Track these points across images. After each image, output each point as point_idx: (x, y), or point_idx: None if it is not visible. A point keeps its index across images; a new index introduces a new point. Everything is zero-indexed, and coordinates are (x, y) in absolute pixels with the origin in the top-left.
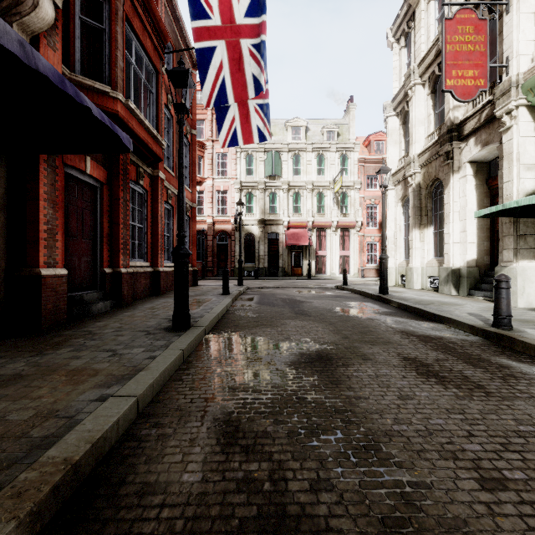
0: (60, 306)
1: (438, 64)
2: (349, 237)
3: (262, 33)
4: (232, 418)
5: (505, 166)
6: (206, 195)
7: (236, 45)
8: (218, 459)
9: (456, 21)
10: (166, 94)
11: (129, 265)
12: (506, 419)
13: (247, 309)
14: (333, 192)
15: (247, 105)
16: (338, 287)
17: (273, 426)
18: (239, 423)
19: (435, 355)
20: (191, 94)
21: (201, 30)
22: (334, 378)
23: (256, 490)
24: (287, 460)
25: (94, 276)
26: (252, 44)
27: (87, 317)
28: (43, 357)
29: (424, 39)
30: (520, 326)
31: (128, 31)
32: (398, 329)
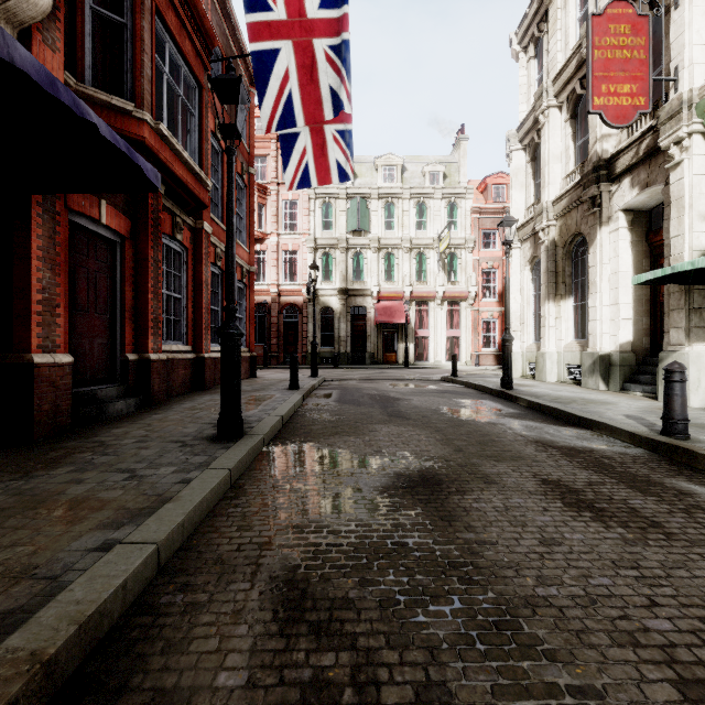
0: (62, 406)
1: (580, 80)
2: (460, 313)
3: (342, 31)
4: (298, 576)
5: (673, 215)
6: (270, 256)
7: (308, 48)
8: (274, 646)
9: (606, 17)
10: (214, 118)
11: (162, 349)
12: (701, 576)
13: (323, 410)
14: (437, 253)
15: (323, 133)
16: (446, 380)
17: (358, 590)
18: (307, 584)
19: (587, 476)
20: (249, 119)
21: (259, 27)
22: (446, 511)
23: (331, 702)
24: (379, 647)
25: (113, 364)
26: (330, 47)
27: (101, 421)
28: (29, 481)
29: (560, 46)
30: (699, 434)
31: (159, 28)
32: (530, 438)
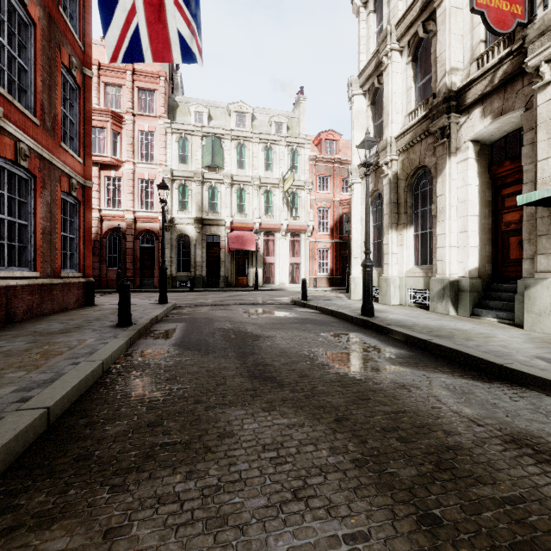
0: None
1: (423, 23)
2: (300, 243)
3: None
4: None
5: (541, 138)
6: (125, 183)
7: None
8: None
9: None
10: None
11: None
12: None
13: (151, 367)
14: (282, 191)
15: None
16: (297, 303)
17: None
18: None
19: None
20: (83, 13)
21: None
22: None
23: None
24: None
25: None
26: None
27: None
28: None
29: None
30: None
31: None
32: (494, 429)
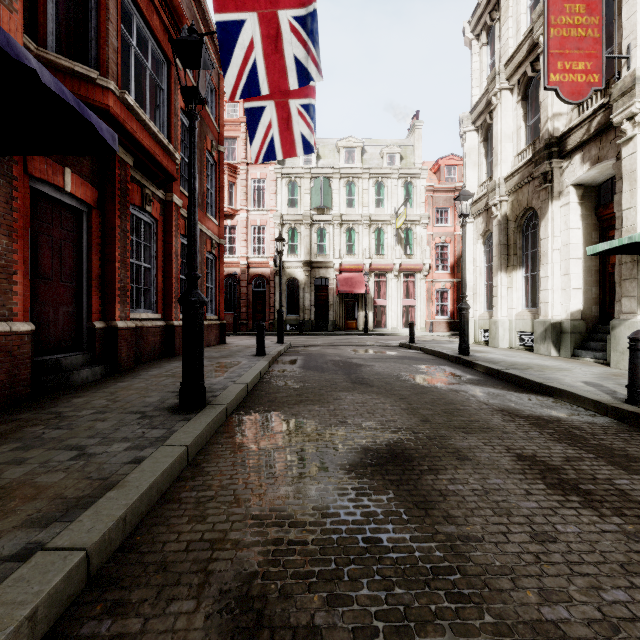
0: (20, 376)
1: (531, 63)
2: (415, 283)
3: (307, 3)
4: (253, 590)
5: (625, 189)
6: (239, 230)
7: (273, 20)
8: None
9: None
10: None
11: (131, 317)
12: None
13: (288, 376)
14: (394, 228)
15: (289, 108)
16: (404, 346)
17: (326, 612)
18: (264, 603)
19: (562, 450)
20: (218, 100)
21: None
22: (420, 496)
23: None
24: None
25: (79, 332)
26: (294, 19)
27: (64, 389)
28: None
29: (512, 33)
30: None
31: (126, 0)
32: (495, 407)
